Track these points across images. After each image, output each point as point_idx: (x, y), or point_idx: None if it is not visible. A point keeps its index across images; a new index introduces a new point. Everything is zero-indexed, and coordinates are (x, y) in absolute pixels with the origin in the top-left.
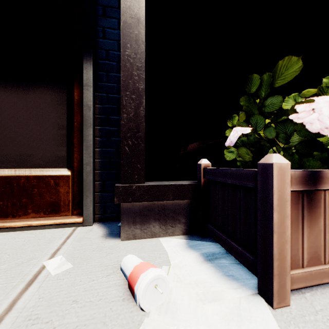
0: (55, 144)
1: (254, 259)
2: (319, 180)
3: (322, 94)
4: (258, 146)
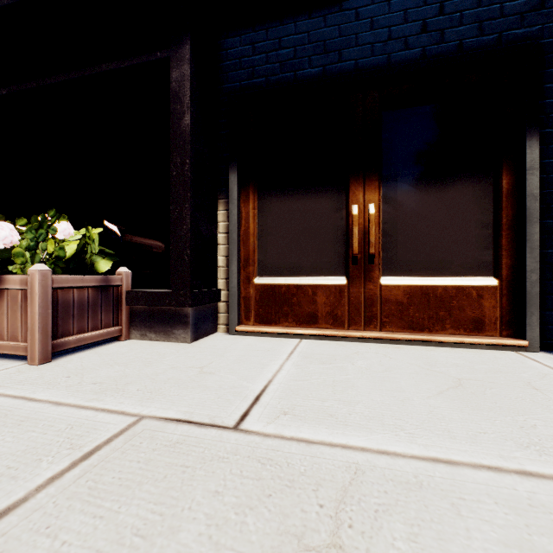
0: (478, 247)
1: None
2: None
3: None
4: None
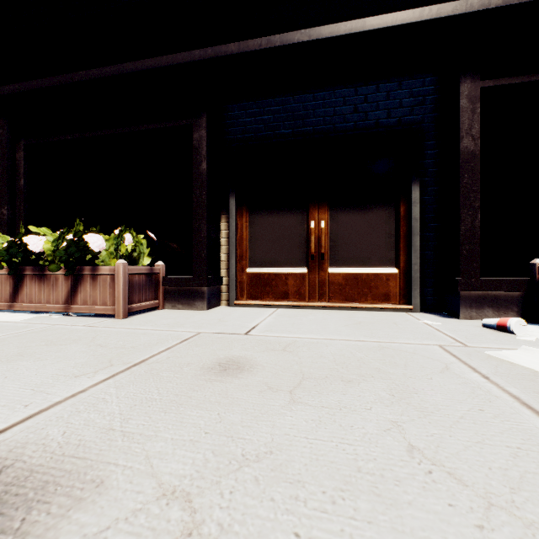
0: (386, 249)
1: None
2: None
3: None
4: None
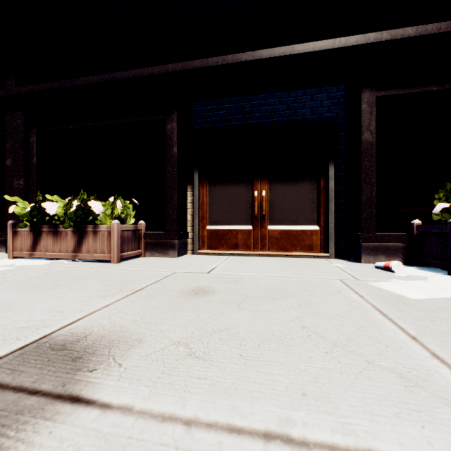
0: (310, 212)
1: (446, 263)
2: None
3: None
4: None
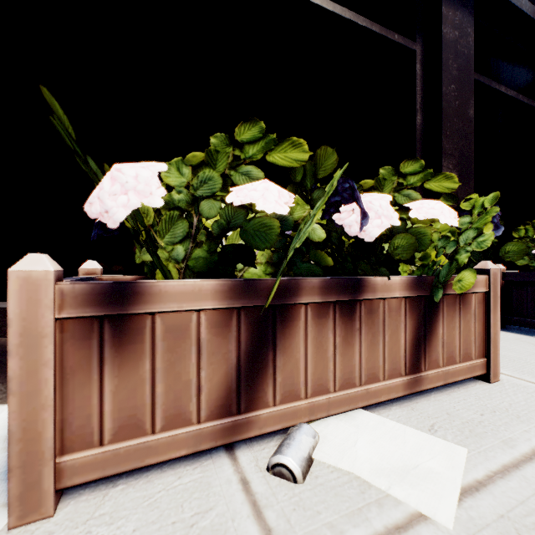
0: None
1: None
2: (134, 298)
3: (212, 161)
4: (138, 240)
